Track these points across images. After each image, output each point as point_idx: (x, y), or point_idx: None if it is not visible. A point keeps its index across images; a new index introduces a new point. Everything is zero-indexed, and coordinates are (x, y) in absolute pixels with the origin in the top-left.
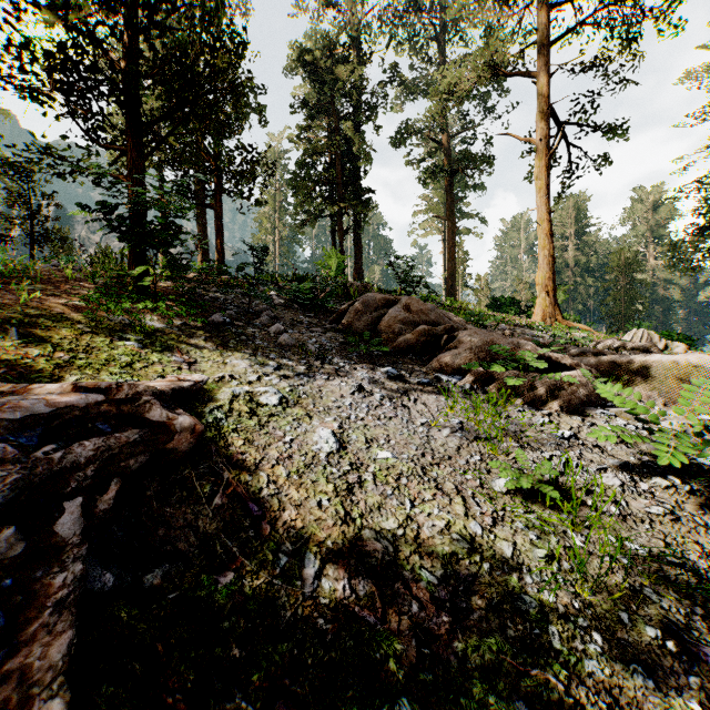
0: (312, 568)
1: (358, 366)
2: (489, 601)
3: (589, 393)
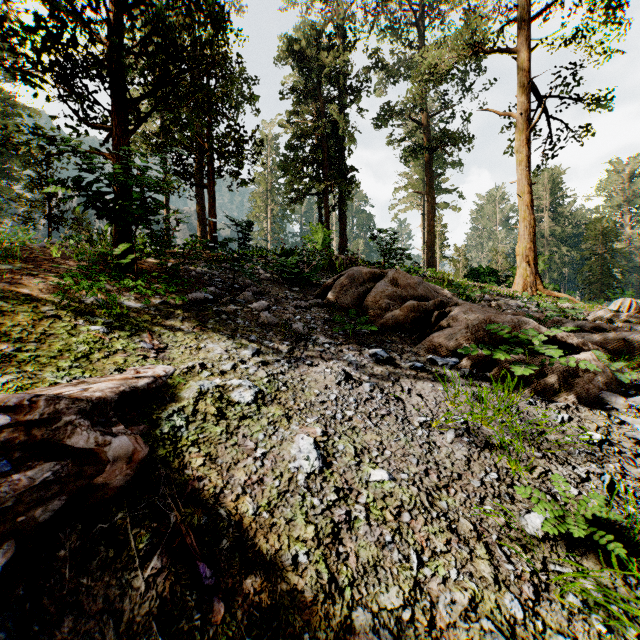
0: None
1: (344, 347)
2: None
3: (606, 379)
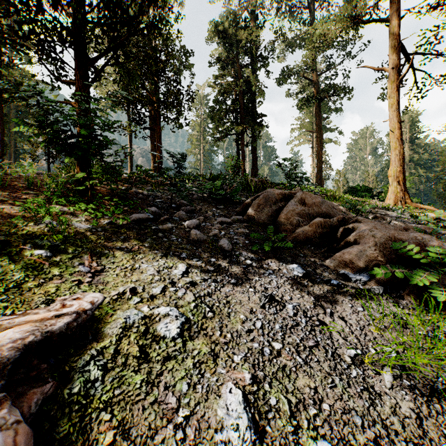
0: None
1: (264, 263)
2: None
3: None
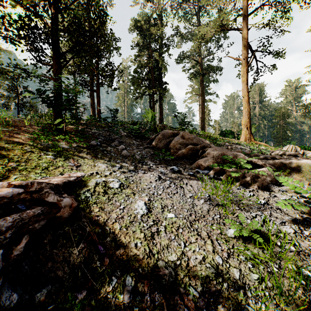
0: (130, 286)
1: (159, 166)
2: (228, 309)
3: (271, 179)
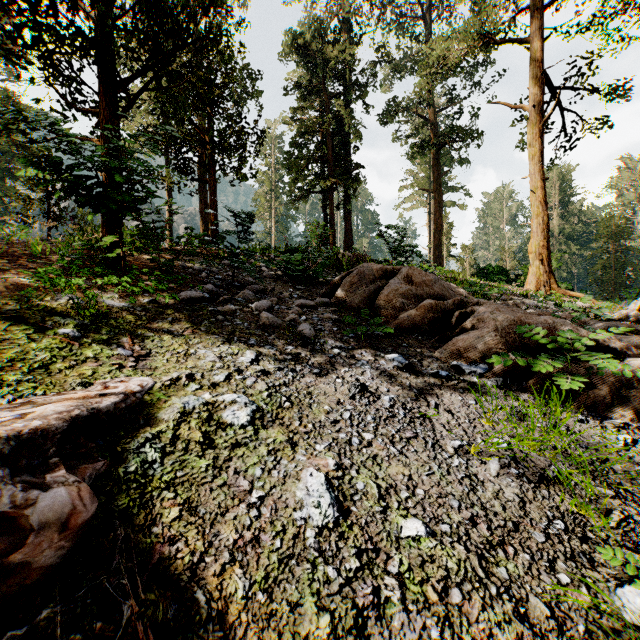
0: None
1: (357, 352)
2: None
3: None
